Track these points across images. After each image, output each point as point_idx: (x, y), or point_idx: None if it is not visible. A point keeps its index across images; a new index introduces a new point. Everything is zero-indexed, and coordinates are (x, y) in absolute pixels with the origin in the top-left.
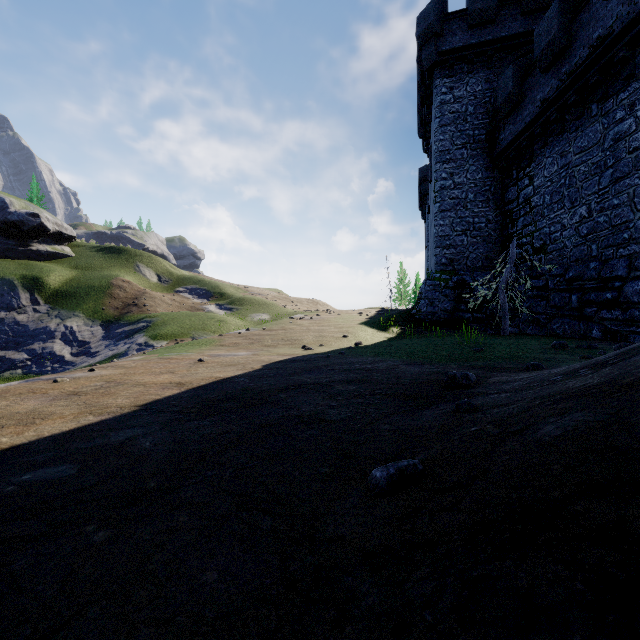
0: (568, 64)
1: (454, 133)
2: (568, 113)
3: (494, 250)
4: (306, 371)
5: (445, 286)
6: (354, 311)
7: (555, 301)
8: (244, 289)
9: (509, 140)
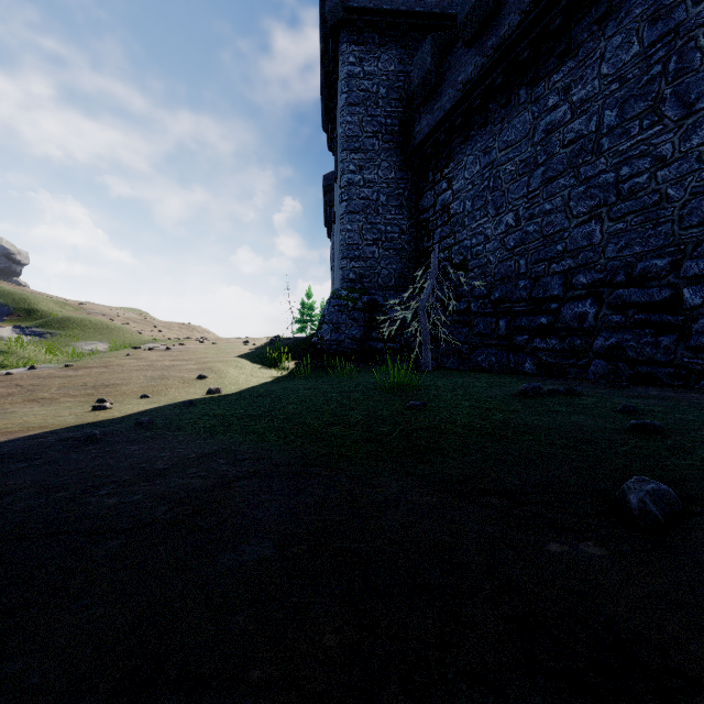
0: (495, 36)
1: (364, 117)
2: (492, 101)
3: (408, 267)
4: None
5: (354, 307)
6: (238, 339)
7: (479, 328)
8: (77, 306)
9: (426, 132)
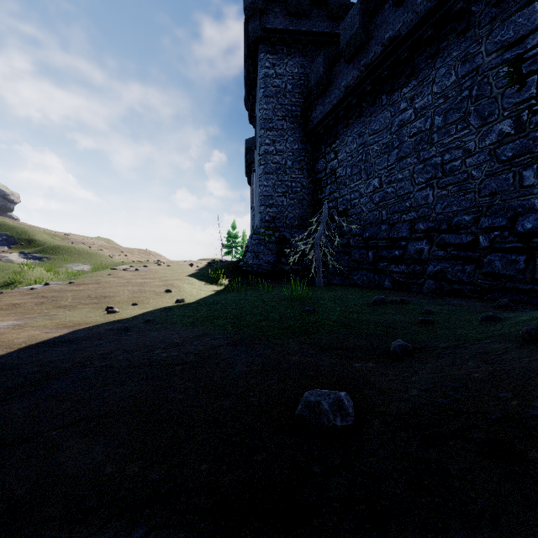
0: (366, 58)
1: (276, 105)
2: (364, 101)
3: (307, 212)
4: (53, 376)
5: (269, 241)
6: (185, 262)
7: (356, 256)
8: (63, 236)
9: (320, 118)
